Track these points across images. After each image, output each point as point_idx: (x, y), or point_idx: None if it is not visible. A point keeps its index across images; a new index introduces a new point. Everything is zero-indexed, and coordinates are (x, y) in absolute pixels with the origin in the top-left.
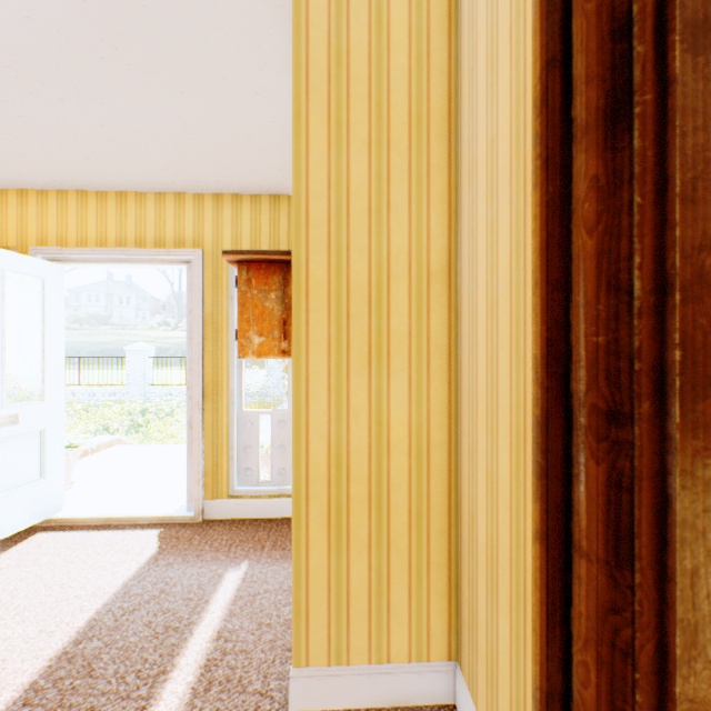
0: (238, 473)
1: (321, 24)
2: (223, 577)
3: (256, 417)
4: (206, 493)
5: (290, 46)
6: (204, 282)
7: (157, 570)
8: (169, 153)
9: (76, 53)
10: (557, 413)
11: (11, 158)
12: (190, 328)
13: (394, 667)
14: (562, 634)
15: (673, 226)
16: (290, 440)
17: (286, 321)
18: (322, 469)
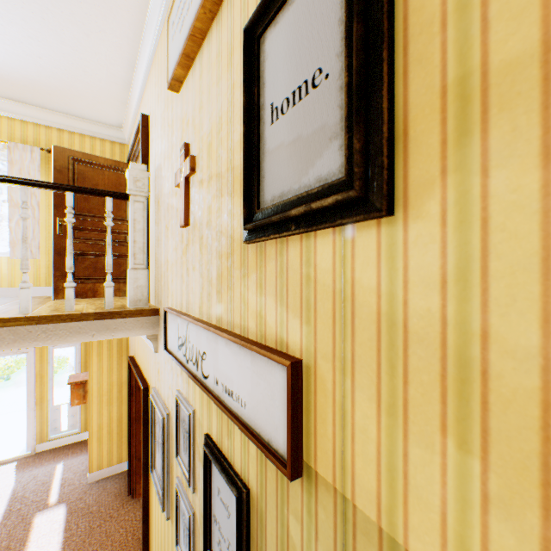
0: (52, 430)
1: None
2: (57, 466)
3: (60, 406)
4: (37, 442)
5: None
6: (36, 359)
7: (28, 473)
8: None
9: None
10: (130, 421)
11: None
12: (29, 378)
13: (114, 466)
14: (131, 445)
15: (137, 406)
16: (77, 412)
17: (85, 395)
18: (97, 429)
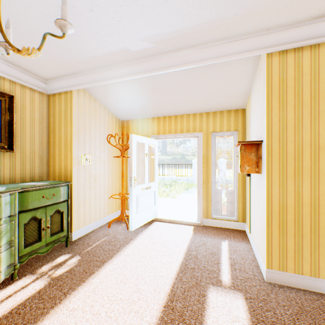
0: (213, 210)
1: (276, 72)
2: (221, 243)
3: (220, 191)
4: (203, 216)
5: (251, 69)
6: (202, 143)
7: (197, 237)
8: (196, 103)
9: (181, 84)
10: None
11: (149, 110)
12: (197, 159)
13: (304, 276)
14: None
15: None
16: (233, 200)
17: (257, 162)
18: (276, 209)
